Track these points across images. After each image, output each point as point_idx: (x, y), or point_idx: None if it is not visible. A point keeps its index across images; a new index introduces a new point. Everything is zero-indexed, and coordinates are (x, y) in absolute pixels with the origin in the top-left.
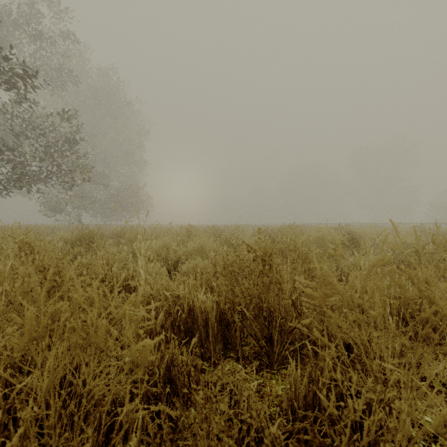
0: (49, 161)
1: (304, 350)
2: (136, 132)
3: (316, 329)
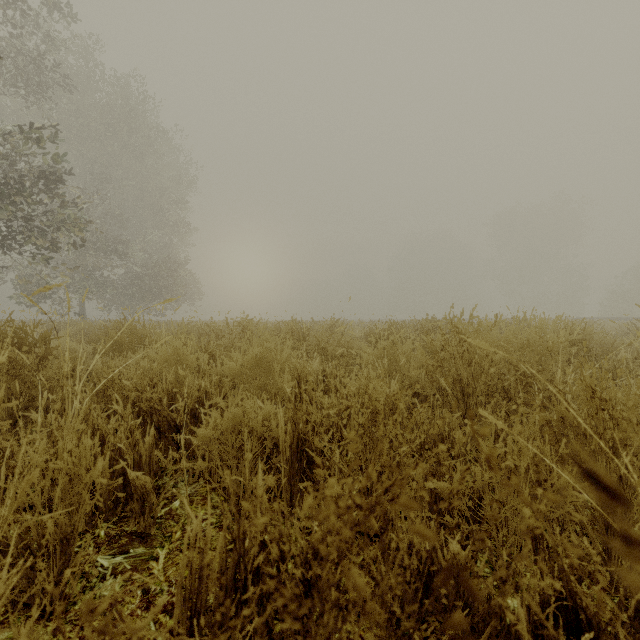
0: (9, 209)
1: None
2: (174, 178)
3: None
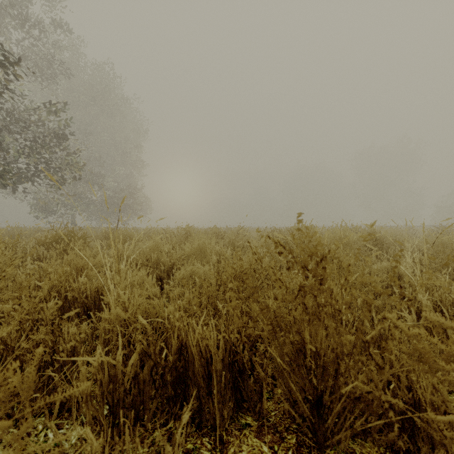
0: (36, 157)
1: (389, 436)
2: (133, 131)
3: (395, 385)
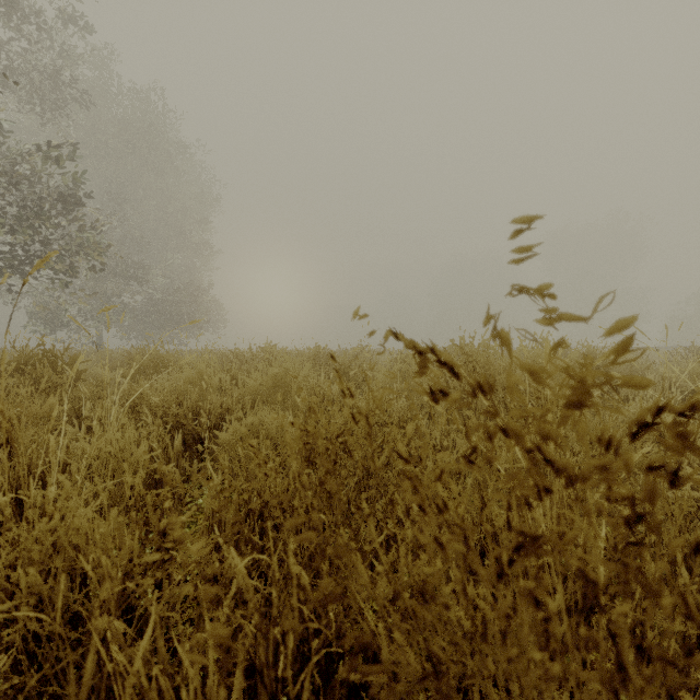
0: (27, 233)
1: None
2: (196, 197)
3: None
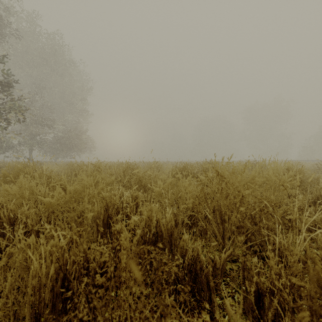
0: None
1: None
2: (80, 87)
3: None
